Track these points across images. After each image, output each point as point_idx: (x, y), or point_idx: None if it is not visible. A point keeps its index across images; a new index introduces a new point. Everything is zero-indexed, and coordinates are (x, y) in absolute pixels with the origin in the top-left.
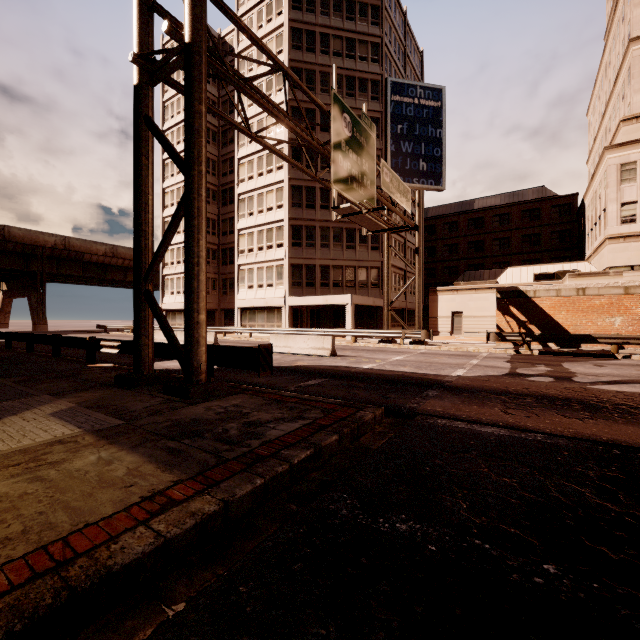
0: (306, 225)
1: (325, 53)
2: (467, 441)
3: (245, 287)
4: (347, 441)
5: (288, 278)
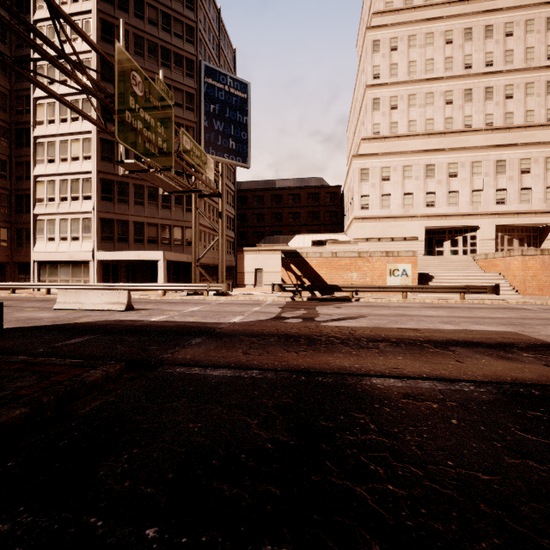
0: (118, 180)
1: (139, 17)
2: (188, 388)
3: (44, 239)
4: (49, 410)
5: (97, 232)
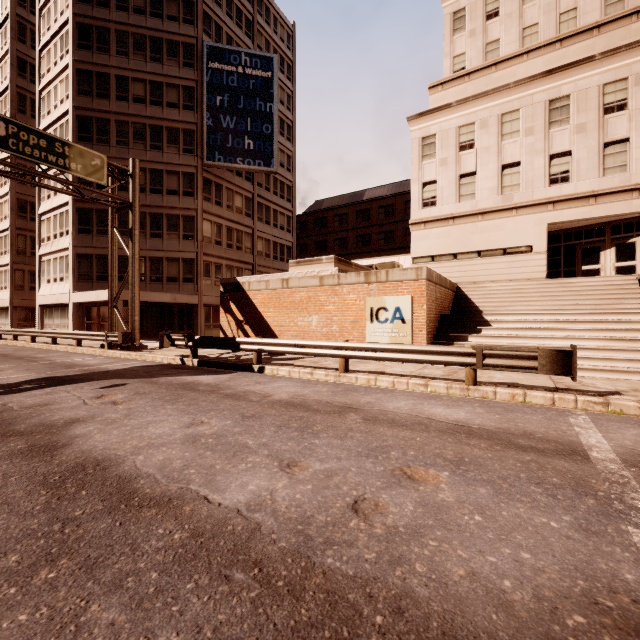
0: (97, 209)
1: (123, 9)
2: None
3: (45, 281)
4: None
5: (73, 270)
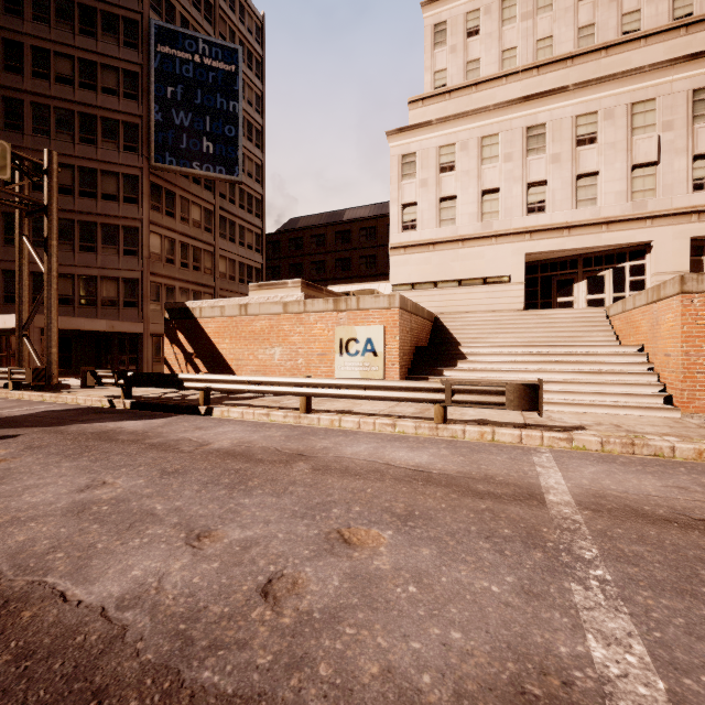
0: (6, 211)
1: None
2: None
3: None
4: None
5: None
